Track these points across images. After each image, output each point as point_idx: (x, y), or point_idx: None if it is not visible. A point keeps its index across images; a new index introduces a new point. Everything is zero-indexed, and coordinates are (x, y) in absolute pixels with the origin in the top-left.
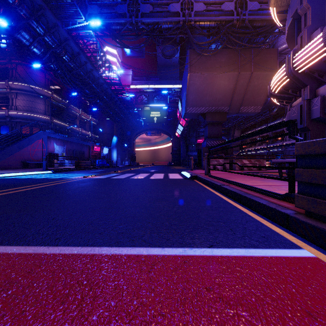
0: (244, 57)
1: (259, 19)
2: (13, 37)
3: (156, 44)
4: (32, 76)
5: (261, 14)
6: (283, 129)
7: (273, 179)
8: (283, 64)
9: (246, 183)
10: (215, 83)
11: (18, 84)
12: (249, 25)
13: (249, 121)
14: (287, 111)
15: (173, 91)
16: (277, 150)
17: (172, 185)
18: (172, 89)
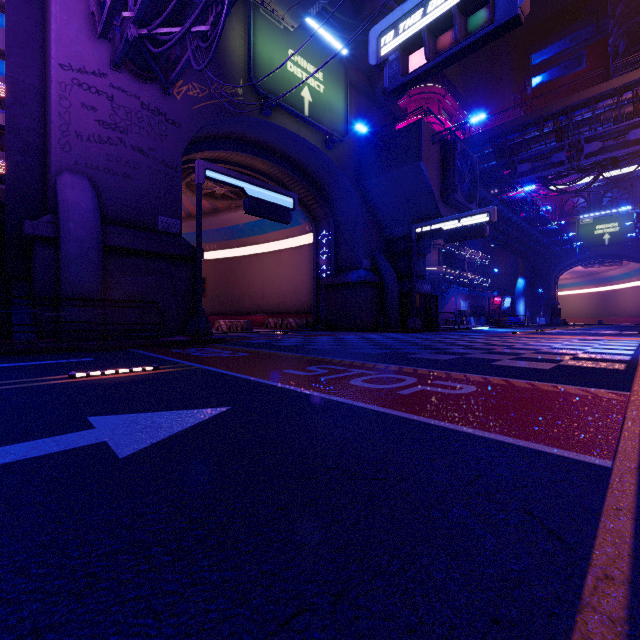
0: None
1: None
2: None
3: None
4: None
5: None
6: None
7: None
8: None
9: None
10: None
11: None
12: None
13: None
14: None
15: None
16: None
17: (619, 334)
18: None
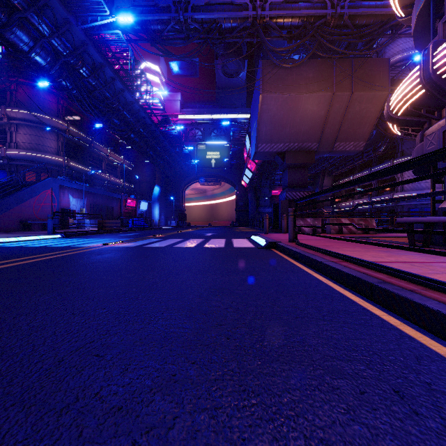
0: (341, 71)
1: (364, 13)
2: (4, 38)
3: (214, 57)
4: (40, 101)
5: (367, 6)
6: (394, 175)
7: (444, 255)
8: (396, 81)
9: (364, 257)
10: (299, 108)
11: (19, 111)
12: (349, 22)
13: (345, 165)
14: (398, 150)
15: (239, 122)
16: (384, 205)
17: (240, 260)
18: (236, 120)
